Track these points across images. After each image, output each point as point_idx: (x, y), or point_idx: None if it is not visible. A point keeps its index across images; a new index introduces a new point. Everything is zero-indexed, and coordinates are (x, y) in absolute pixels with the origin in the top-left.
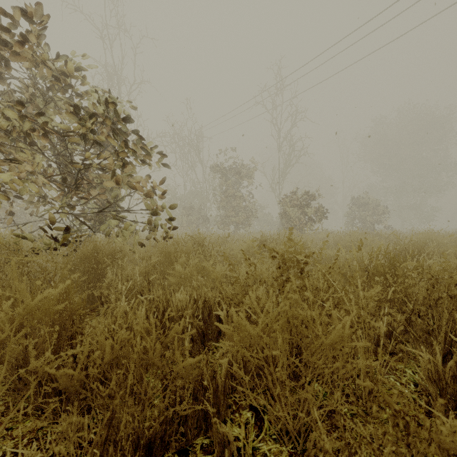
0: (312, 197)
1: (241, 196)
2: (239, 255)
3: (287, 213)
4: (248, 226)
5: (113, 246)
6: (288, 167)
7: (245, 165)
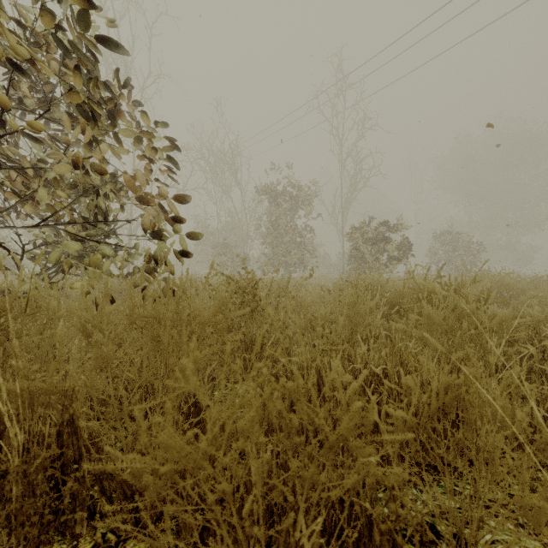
0: (394, 228)
1: (294, 227)
2: (341, 319)
3: (359, 250)
4: (304, 268)
5: (1, 301)
6: (354, 192)
7: (299, 186)
